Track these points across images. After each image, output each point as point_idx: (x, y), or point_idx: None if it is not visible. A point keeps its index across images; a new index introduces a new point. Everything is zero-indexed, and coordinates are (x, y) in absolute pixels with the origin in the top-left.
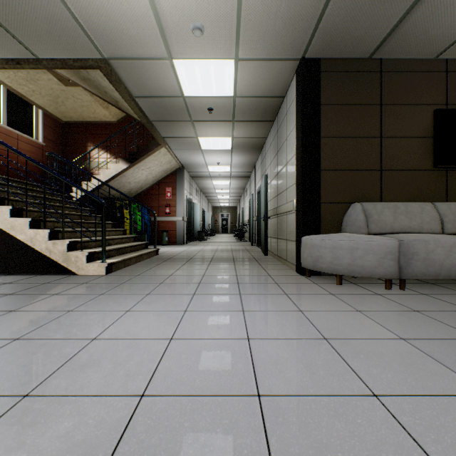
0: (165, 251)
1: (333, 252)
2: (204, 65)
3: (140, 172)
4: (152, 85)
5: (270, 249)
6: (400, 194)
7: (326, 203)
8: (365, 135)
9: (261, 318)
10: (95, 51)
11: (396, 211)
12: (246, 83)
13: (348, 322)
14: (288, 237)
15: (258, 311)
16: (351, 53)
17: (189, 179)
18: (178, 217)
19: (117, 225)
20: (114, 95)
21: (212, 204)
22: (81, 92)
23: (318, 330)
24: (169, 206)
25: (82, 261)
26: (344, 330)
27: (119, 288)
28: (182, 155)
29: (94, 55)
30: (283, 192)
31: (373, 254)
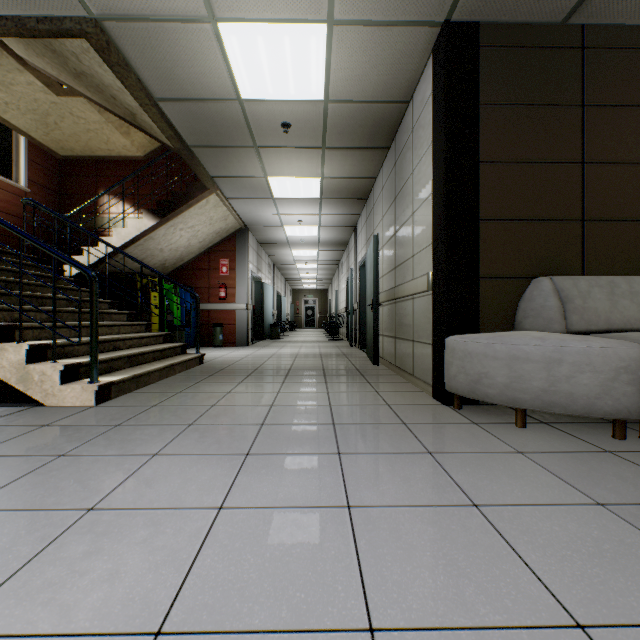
0: (216, 356)
1: (512, 367)
2: (273, 34)
3: (178, 234)
4: (185, 77)
5: (382, 355)
6: (616, 263)
7: (488, 278)
8: (555, 158)
9: (393, 532)
10: (73, 0)
11: (614, 292)
12: (347, 74)
13: (599, 547)
14: (417, 337)
15: (383, 508)
16: (533, 12)
17: (257, 247)
18: (239, 304)
19: (139, 316)
20: (126, 102)
21: (292, 286)
22: (83, 106)
23: (544, 582)
24: (224, 287)
25: (52, 382)
26: (608, 581)
27: (103, 440)
28: (244, 208)
29: (73, 8)
30: (406, 261)
31: (593, 371)
